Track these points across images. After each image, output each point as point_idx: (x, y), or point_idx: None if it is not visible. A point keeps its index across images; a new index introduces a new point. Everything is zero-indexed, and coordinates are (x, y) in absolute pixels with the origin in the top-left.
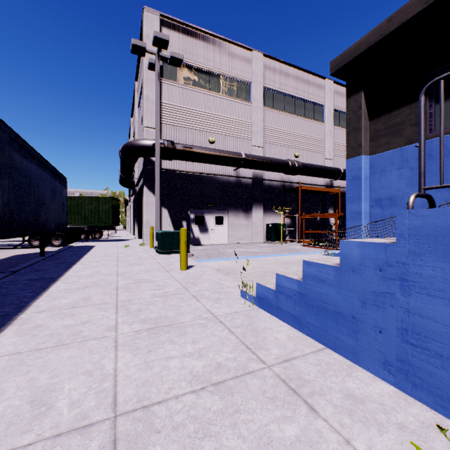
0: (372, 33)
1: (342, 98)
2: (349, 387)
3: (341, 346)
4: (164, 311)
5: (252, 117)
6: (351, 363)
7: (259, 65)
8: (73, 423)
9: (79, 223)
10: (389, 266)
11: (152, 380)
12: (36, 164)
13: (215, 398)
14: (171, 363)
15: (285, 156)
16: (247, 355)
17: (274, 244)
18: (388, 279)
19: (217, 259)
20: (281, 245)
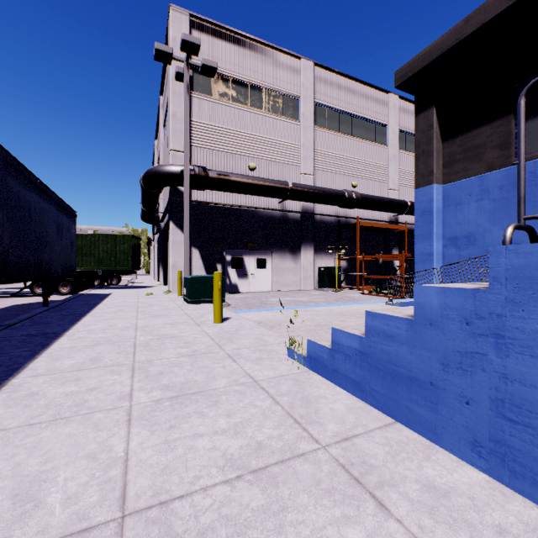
0: (446, 36)
1: (408, 116)
2: (427, 475)
3: (415, 420)
4: (191, 375)
5: (300, 138)
6: (429, 443)
7: (310, 76)
8: (66, 527)
9: (92, 267)
10: (479, 318)
11: (174, 465)
12: (37, 193)
13: (255, 490)
14: (198, 442)
15: (340, 186)
16: (295, 432)
17: (327, 291)
18: (478, 335)
19: (259, 310)
20: (336, 293)
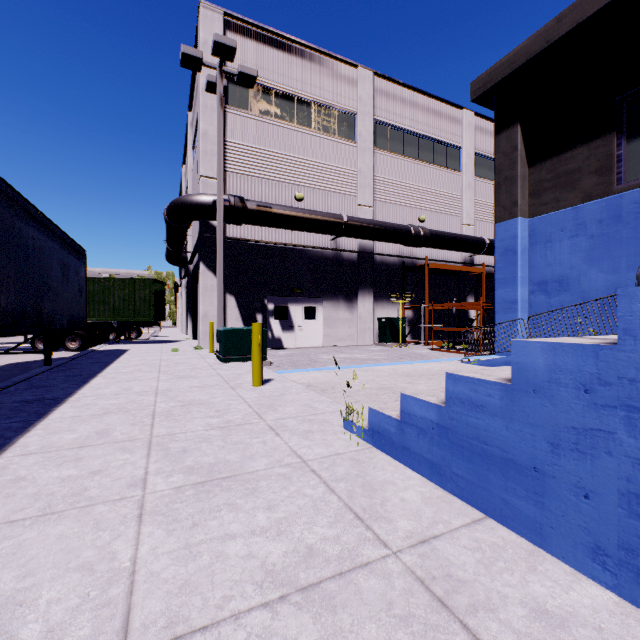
0: (533, 39)
1: (486, 136)
2: (535, 594)
3: (513, 516)
4: (223, 453)
5: (357, 163)
6: (533, 547)
7: (368, 87)
8: None
9: (106, 317)
10: (603, 384)
11: (196, 580)
12: (36, 227)
13: (304, 618)
14: (229, 547)
15: (405, 220)
16: (357, 531)
17: (390, 347)
18: (601, 407)
19: (307, 370)
20: (400, 349)
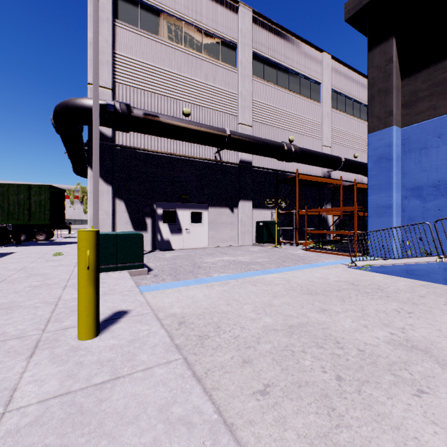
0: None
1: (339, 77)
2: None
3: None
4: None
5: (238, 87)
6: None
7: (247, 22)
8: None
9: (0, 221)
10: None
11: None
12: None
13: None
14: None
15: (277, 139)
16: None
17: (267, 247)
18: None
19: (186, 283)
20: (277, 249)
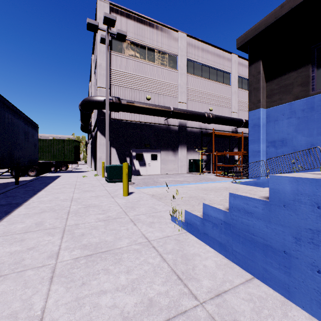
0: (268, 16)
1: (243, 67)
2: None
3: (270, 278)
4: (104, 236)
5: (178, 80)
6: (283, 298)
7: (184, 42)
8: None
9: (49, 159)
10: None
11: None
12: (10, 112)
13: None
14: (102, 299)
15: (202, 110)
16: (178, 288)
17: (194, 174)
18: None
19: (152, 187)
20: (200, 175)
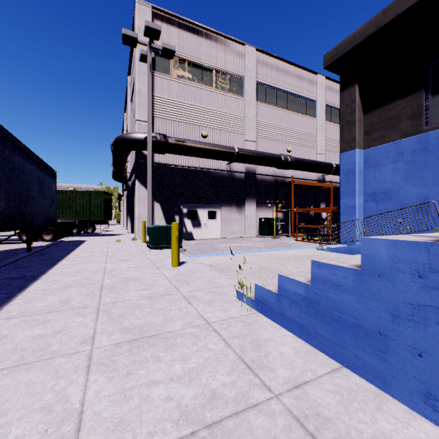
0: (367, 25)
1: (333, 93)
2: (383, 430)
3: (363, 366)
4: (150, 317)
5: (244, 111)
6: (378, 390)
7: (252, 59)
8: None
9: (71, 218)
10: (433, 271)
11: (128, 419)
12: (20, 155)
13: None
14: (154, 391)
15: (277, 151)
16: (248, 378)
17: (267, 238)
18: (432, 288)
19: (210, 255)
20: (274, 240)
